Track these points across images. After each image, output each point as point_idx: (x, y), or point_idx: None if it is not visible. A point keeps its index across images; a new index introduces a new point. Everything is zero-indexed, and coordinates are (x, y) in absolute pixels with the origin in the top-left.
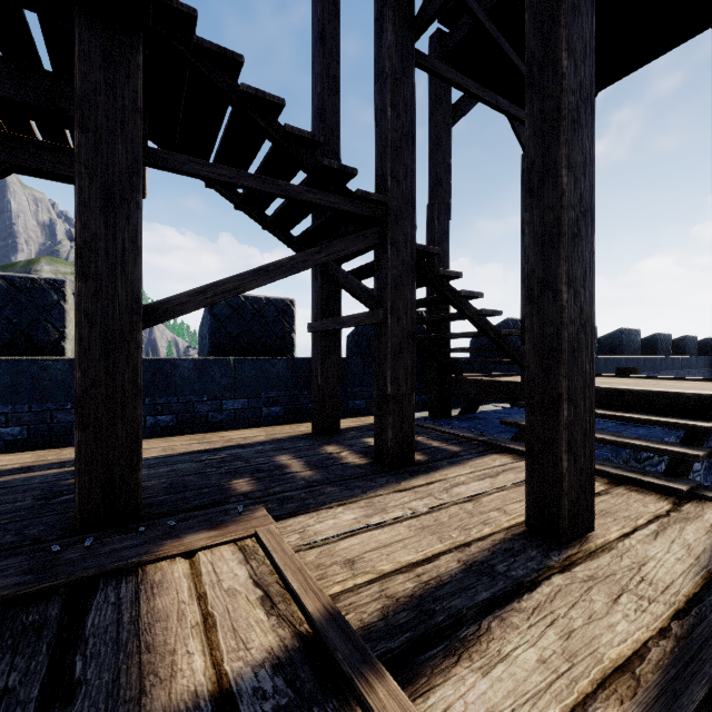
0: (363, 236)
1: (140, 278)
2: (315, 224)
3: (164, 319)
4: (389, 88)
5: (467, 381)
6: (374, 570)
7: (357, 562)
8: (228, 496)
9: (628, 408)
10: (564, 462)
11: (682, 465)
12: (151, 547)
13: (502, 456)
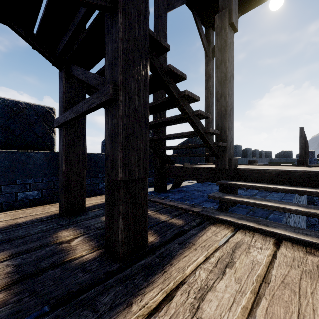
0: None
1: None
2: (45, 5)
3: None
4: None
5: (178, 168)
6: None
7: None
8: None
9: (293, 184)
10: None
11: None
12: None
13: (218, 228)
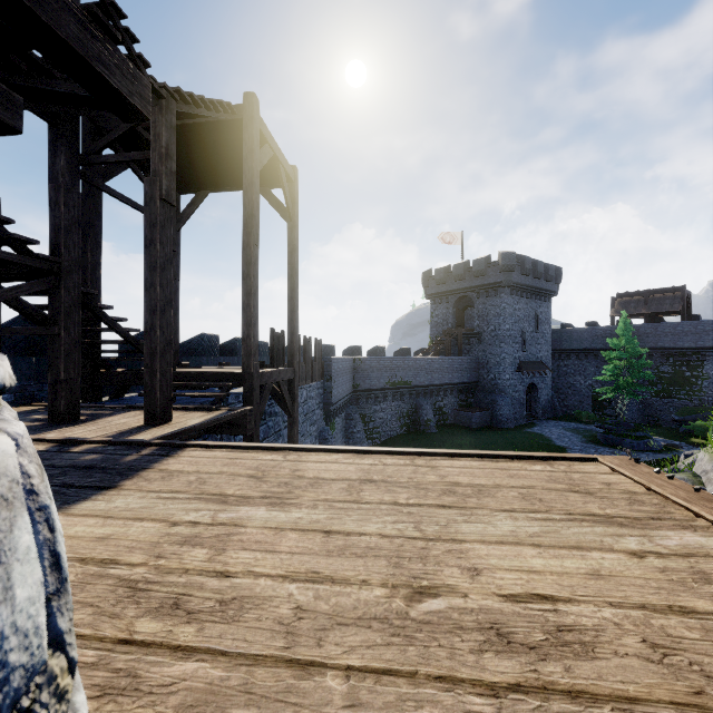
0: (44, 282)
1: None
2: None
3: None
4: (63, 194)
5: (117, 373)
6: None
7: None
8: None
9: (206, 381)
10: (159, 394)
11: (218, 400)
12: None
13: (139, 411)
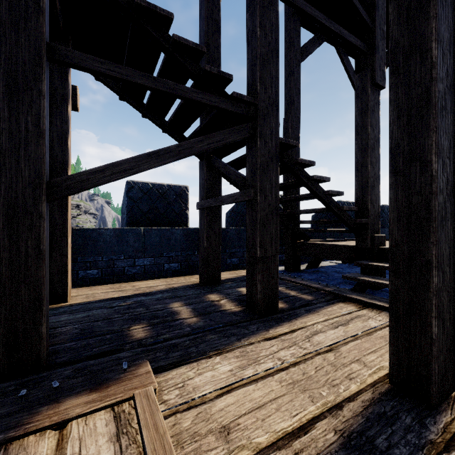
0: (237, 130)
1: (43, 157)
2: (201, 125)
3: (66, 193)
4: (259, 12)
5: (313, 244)
6: (249, 441)
7: (232, 430)
8: (124, 343)
9: None
10: (434, 327)
11: None
12: (24, 417)
13: (346, 305)
